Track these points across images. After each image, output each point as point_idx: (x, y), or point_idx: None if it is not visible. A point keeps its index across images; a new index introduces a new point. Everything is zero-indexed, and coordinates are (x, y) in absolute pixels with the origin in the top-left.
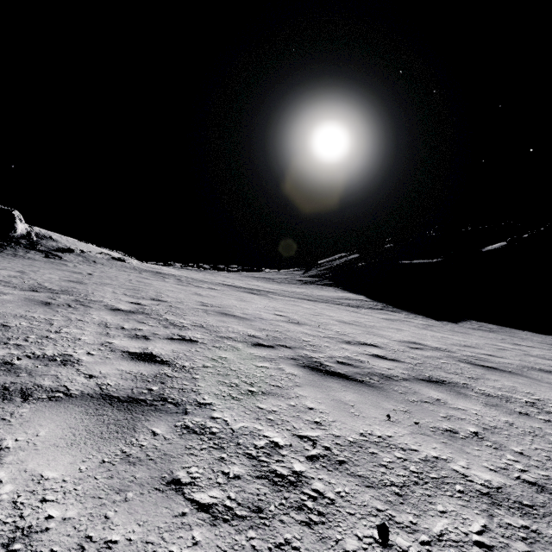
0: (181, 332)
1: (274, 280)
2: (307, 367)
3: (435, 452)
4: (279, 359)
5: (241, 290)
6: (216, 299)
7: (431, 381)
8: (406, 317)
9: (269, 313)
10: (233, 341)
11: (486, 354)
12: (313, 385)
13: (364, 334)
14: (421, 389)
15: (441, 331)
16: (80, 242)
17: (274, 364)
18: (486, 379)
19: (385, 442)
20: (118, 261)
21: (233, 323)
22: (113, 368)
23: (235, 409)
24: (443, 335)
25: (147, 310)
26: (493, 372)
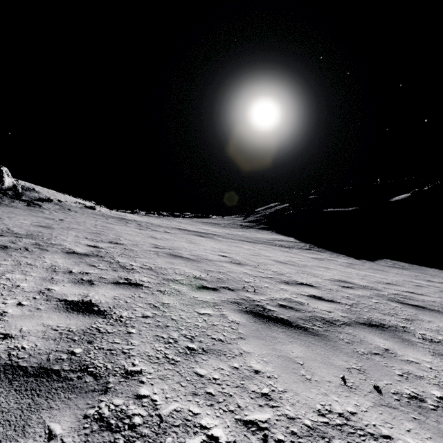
0: (128, 275)
1: (219, 225)
2: (250, 313)
3: (413, 438)
4: (222, 303)
5: (191, 233)
6: (168, 242)
7: (372, 325)
8: (331, 256)
9: (214, 254)
10: (178, 284)
11: (408, 291)
12: (257, 337)
13: (299, 273)
14: (365, 336)
15: (363, 269)
16: (59, 194)
17: (217, 310)
18: (420, 321)
19: (350, 424)
20: (89, 209)
21: (180, 264)
22: (38, 323)
23: (168, 379)
24: (366, 273)
25: (101, 253)
26: (423, 311)
